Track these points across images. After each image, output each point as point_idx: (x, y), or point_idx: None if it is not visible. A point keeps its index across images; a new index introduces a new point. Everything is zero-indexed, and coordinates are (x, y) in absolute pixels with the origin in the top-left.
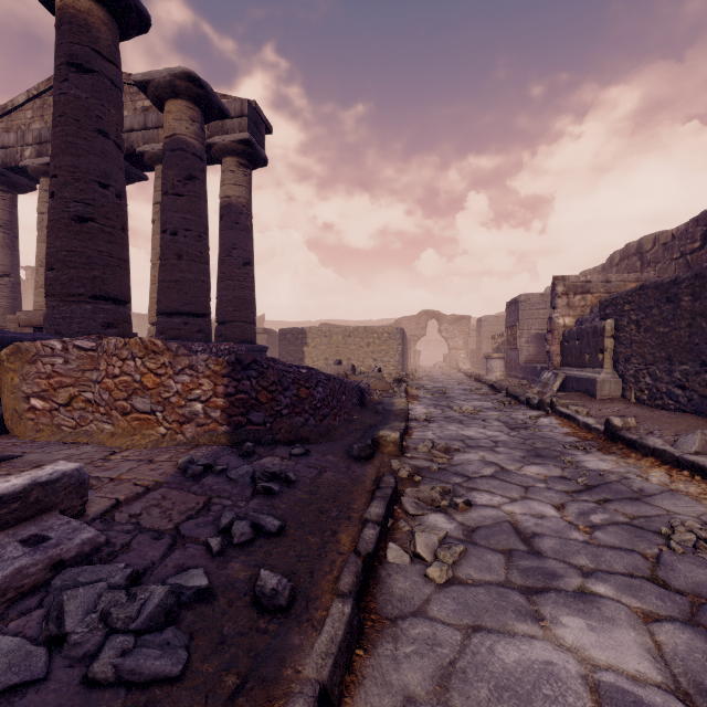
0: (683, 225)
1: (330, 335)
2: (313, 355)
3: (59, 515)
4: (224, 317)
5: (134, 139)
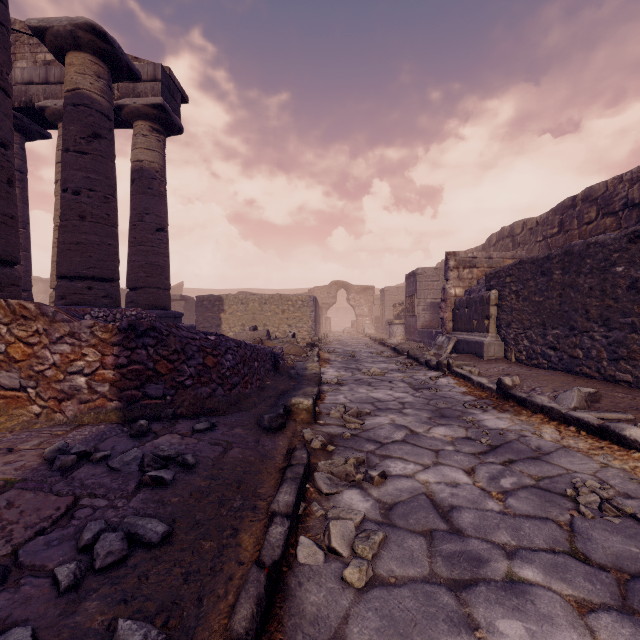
0: (545, 214)
1: (247, 302)
2: (230, 321)
3: None
4: (136, 283)
5: (33, 93)
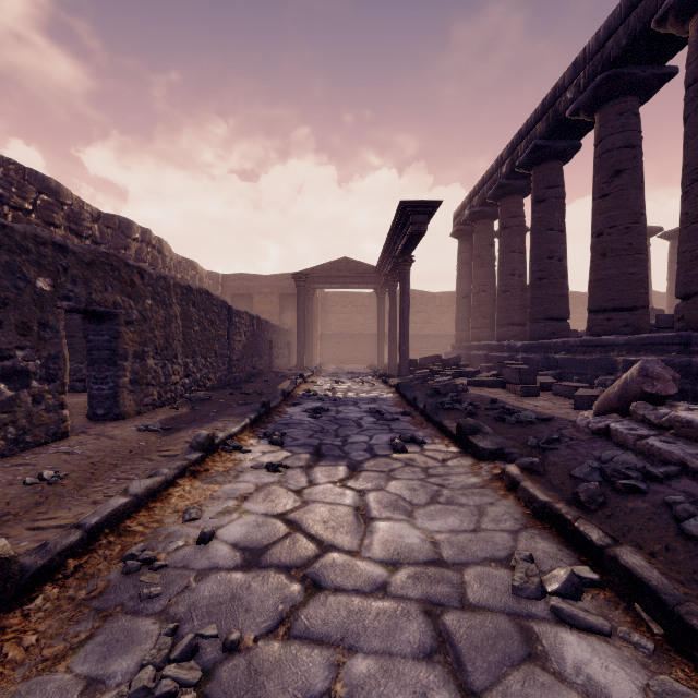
0: None
1: None
2: None
3: None
4: None
5: None
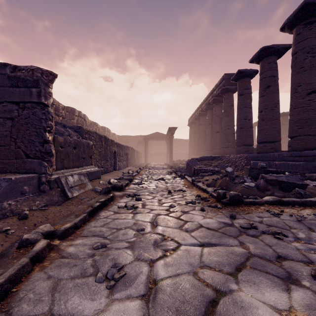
0: None
1: None
2: None
3: None
4: None
5: None
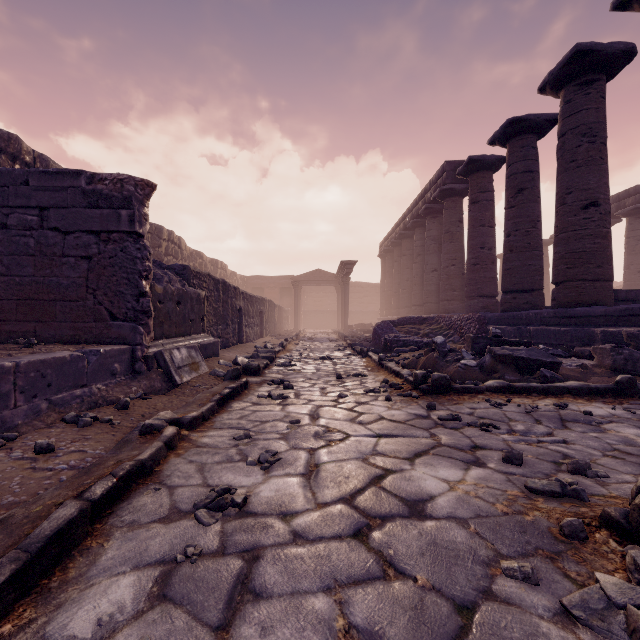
0: None
1: None
2: None
3: None
4: None
5: None
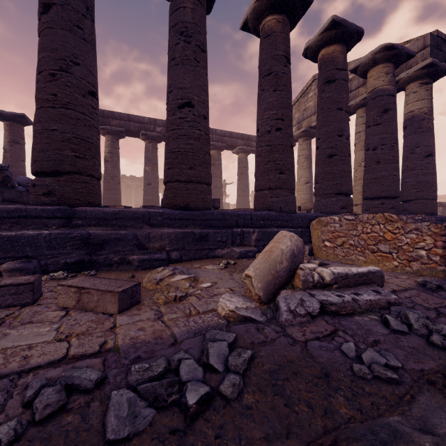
0: None
1: None
2: None
3: (377, 286)
4: (408, 197)
5: None
